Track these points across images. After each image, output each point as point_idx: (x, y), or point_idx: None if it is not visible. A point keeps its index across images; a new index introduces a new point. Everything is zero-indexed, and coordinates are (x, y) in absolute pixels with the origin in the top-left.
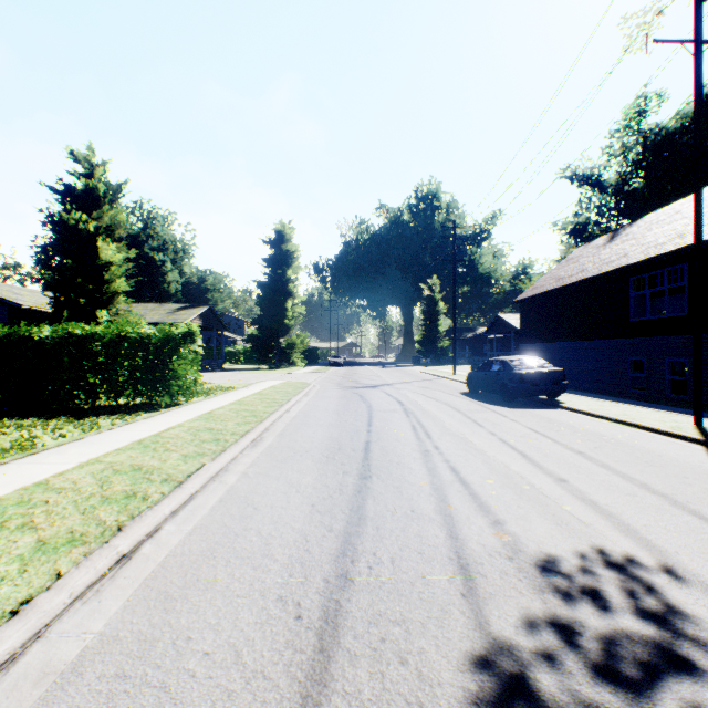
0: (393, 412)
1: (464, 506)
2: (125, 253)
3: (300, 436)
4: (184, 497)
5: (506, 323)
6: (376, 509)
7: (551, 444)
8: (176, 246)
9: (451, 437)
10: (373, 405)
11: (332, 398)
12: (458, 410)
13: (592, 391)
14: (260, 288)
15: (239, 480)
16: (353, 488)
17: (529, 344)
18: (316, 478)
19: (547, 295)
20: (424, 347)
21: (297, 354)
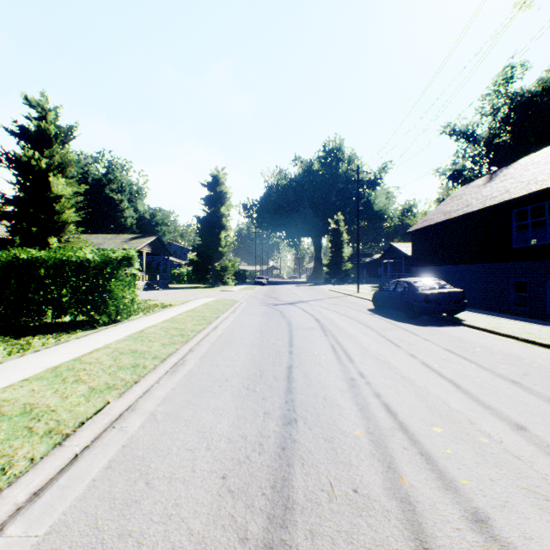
0: (311, 329)
1: (420, 479)
2: (76, 188)
3: (222, 359)
4: (59, 463)
5: (397, 250)
6: (307, 486)
7: (477, 369)
8: (132, 188)
9: (373, 360)
10: (292, 322)
11: (256, 315)
12: (371, 328)
13: (477, 307)
14: (199, 222)
15: (142, 426)
16: (276, 441)
17: (420, 267)
18: (233, 423)
19: (436, 227)
20: (331, 270)
21: (229, 275)
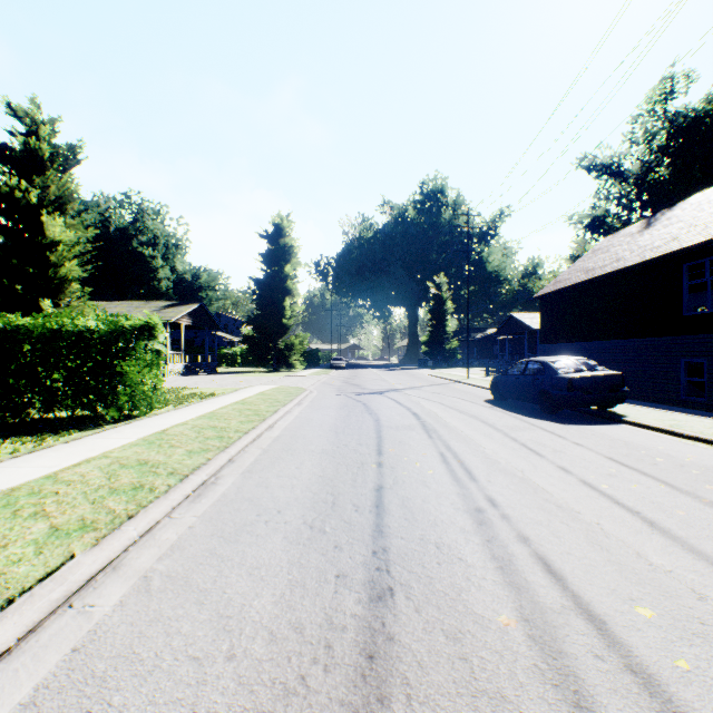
0: (408, 429)
1: None
2: (82, 233)
3: (276, 474)
4: None
5: (519, 323)
6: None
7: (672, 493)
8: (168, 241)
9: (506, 477)
10: (381, 418)
11: (330, 408)
12: (494, 427)
13: (632, 397)
14: (256, 285)
15: (121, 605)
16: (356, 640)
17: (552, 344)
18: (282, 597)
19: (574, 289)
20: (430, 349)
21: (296, 356)
